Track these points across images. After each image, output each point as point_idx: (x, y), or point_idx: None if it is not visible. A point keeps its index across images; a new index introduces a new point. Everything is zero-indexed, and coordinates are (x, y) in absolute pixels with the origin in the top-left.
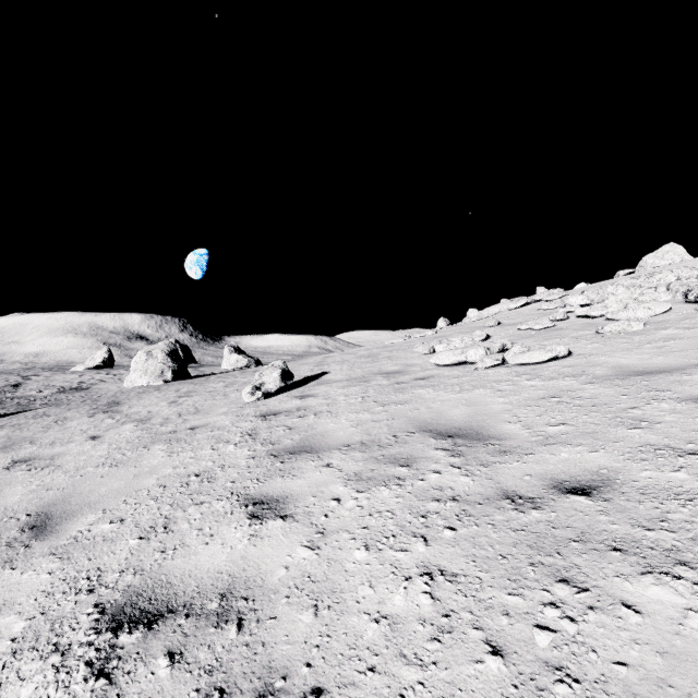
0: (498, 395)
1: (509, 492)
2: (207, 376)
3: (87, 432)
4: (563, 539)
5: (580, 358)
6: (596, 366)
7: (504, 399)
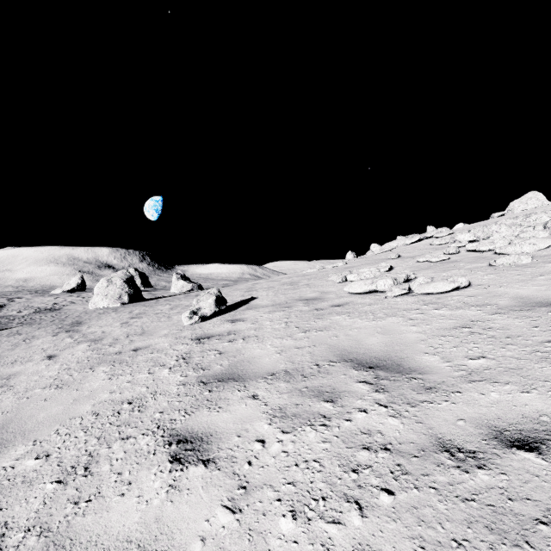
0: (411, 323)
1: (446, 442)
2: (158, 299)
3: (47, 351)
4: (527, 518)
5: (480, 288)
6: (497, 297)
7: (417, 328)
